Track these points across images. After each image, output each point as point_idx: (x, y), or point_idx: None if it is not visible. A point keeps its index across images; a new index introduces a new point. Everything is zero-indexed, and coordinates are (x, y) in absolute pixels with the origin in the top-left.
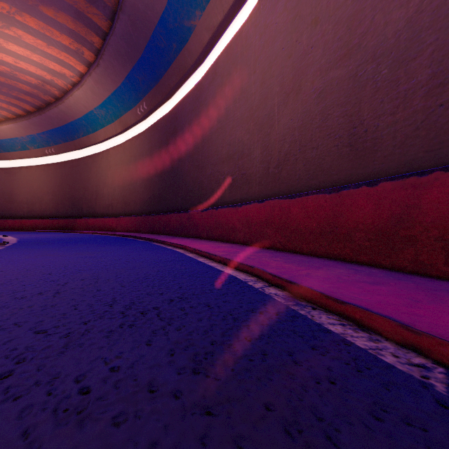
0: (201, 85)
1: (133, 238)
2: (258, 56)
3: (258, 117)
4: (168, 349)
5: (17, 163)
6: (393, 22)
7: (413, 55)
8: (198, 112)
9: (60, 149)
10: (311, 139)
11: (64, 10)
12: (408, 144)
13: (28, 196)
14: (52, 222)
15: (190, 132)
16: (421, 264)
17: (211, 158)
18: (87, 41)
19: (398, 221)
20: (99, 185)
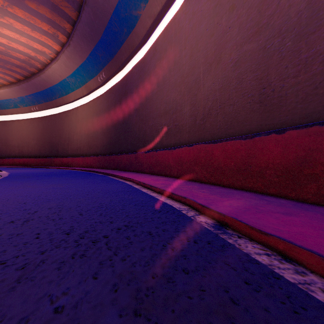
0: (145, 59)
1: (95, 173)
2: (188, 36)
3: (188, 82)
4: (112, 283)
5: (11, 117)
6: (295, 5)
7: (313, 30)
8: (143, 79)
9: (42, 107)
10: (229, 98)
11: (44, 4)
12: (308, 101)
13: (19, 142)
14: (36, 160)
15: (137, 94)
16: (322, 197)
17: (152, 113)
18: (61, 27)
19: (303, 161)
20: (70, 133)
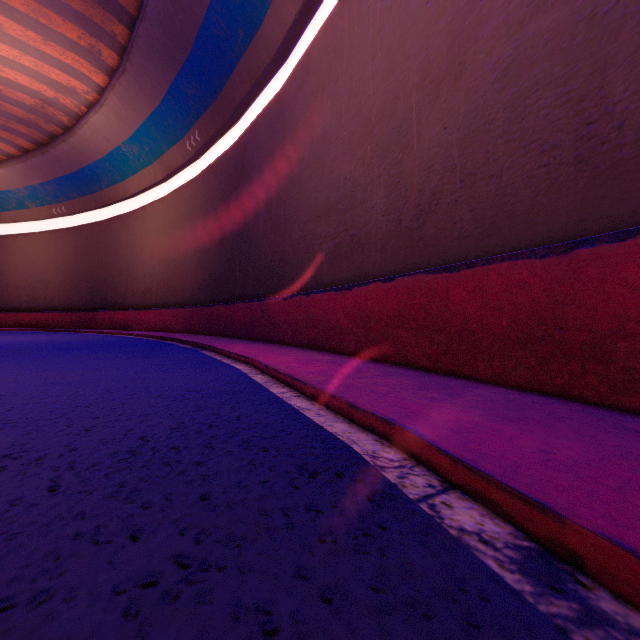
0: (284, 96)
1: (175, 343)
2: (380, 28)
3: (380, 134)
4: None
5: (11, 229)
6: None
7: None
8: (279, 140)
9: (74, 206)
10: (487, 159)
11: None
12: None
13: (27, 278)
14: (63, 317)
15: (266, 172)
16: None
17: (299, 213)
18: (105, 32)
19: None
20: (131, 261)
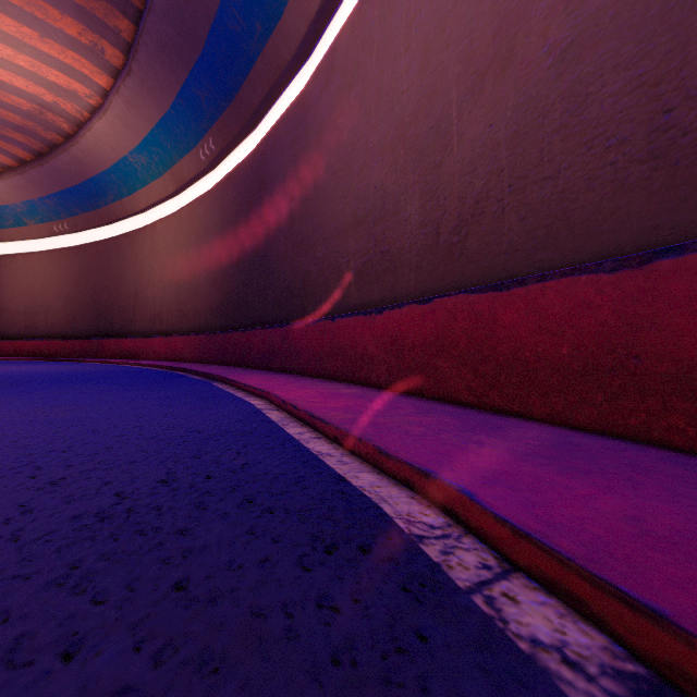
0: (307, 97)
1: (186, 374)
2: (415, 14)
3: (415, 136)
4: None
5: (8, 249)
6: None
7: None
8: (302, 146)
9: (77, 223)
10: (541, 159)
11: None
12: None
13: (26, 303)
14: (65, 345)
15: (287, 183)
16: None
17: (324, 228)
18: (108, 27)
19: None
20: (139, 283)
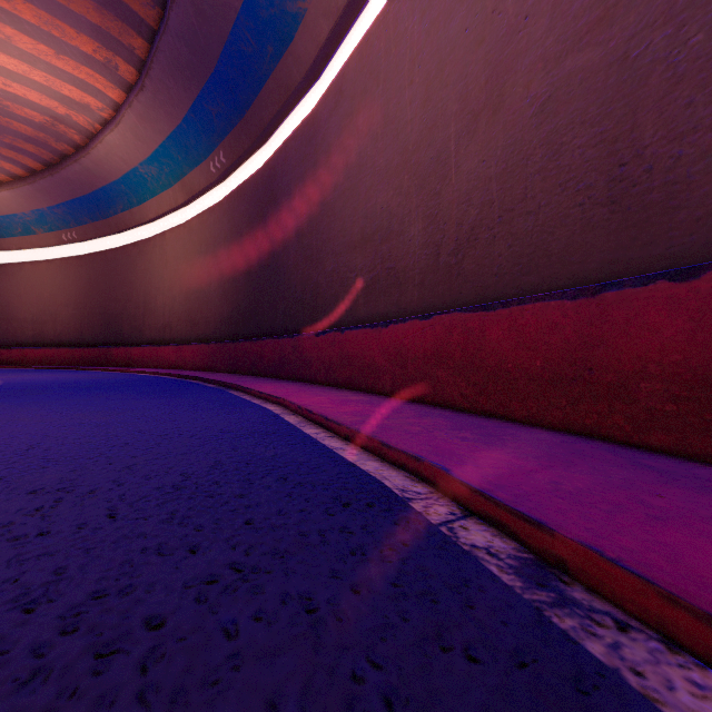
0: (316, 117)
1: (200, 382)
2: (418, 52)
3: (418, 163)
4: None
5: (16, 257)
6: None
7: None
8: (312, 164)
9: (86, 232)
10: (525, 195)
11: None
12: None
13: (34, 311)
14: (74, 353)
15: (297, 199)
16: None
17: (333, 243)
18: (123, 45)
19: None
20: (149, 292)
